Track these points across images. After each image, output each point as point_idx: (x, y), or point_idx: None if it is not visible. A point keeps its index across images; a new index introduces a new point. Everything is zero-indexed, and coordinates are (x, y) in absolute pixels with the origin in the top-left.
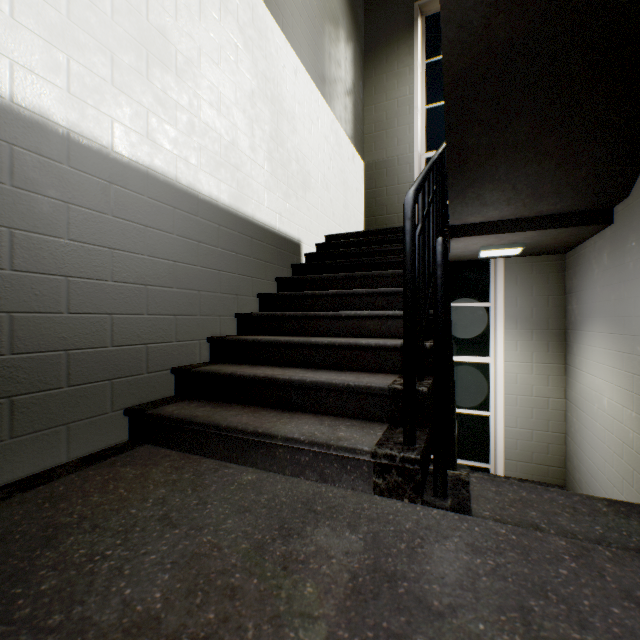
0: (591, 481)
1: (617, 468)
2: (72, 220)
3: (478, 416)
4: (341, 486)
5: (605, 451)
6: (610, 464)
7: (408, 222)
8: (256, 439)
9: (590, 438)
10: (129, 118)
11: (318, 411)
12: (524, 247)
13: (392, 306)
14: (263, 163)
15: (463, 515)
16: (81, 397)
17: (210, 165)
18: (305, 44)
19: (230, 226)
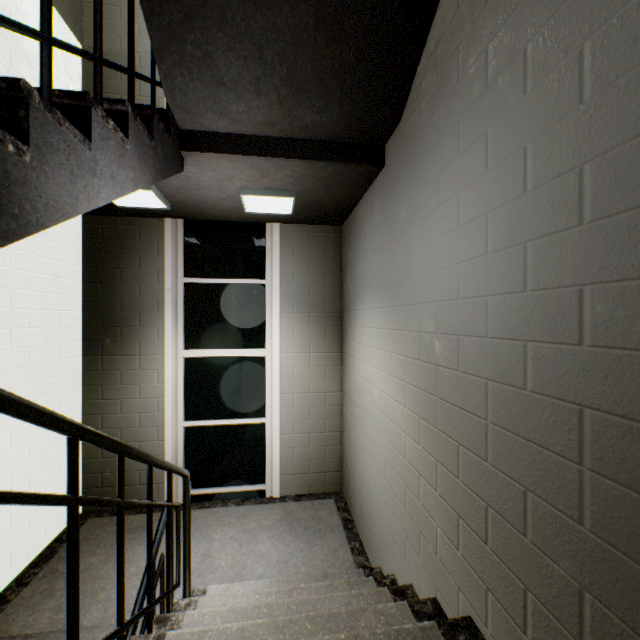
0: (364, 491)
1: (389, 480)
2: None
3: (253, 425)
4: None
5: (377, 456)
6: (382, 474)
7: None
8: None
9: (363, 439)
10: None
11: None
12: (295, 197)
13: None
14: None
15: None
16: None
17: None
18: None
19: None
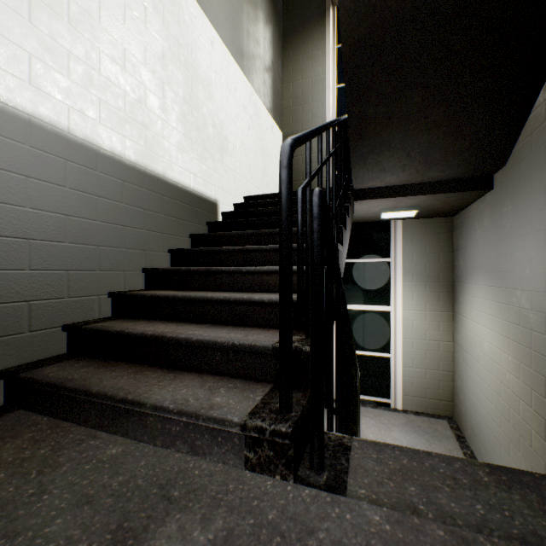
0: (474, 414)
1: (496, 405)
2: None
3: (381, 357)
4: (212, 459)
5: (486, 389)
6: (490, 401)
7: (283, 171)
8: (126, 407)
9: (473, 377)
10: (4, 60)
11: (205, 370)
12: (418, 210)
13: (294, 261)
14: (176, 124)
15: (336, 496)
16: None
17: (112, 120)
18: (222, 18)
19: (137, 182)
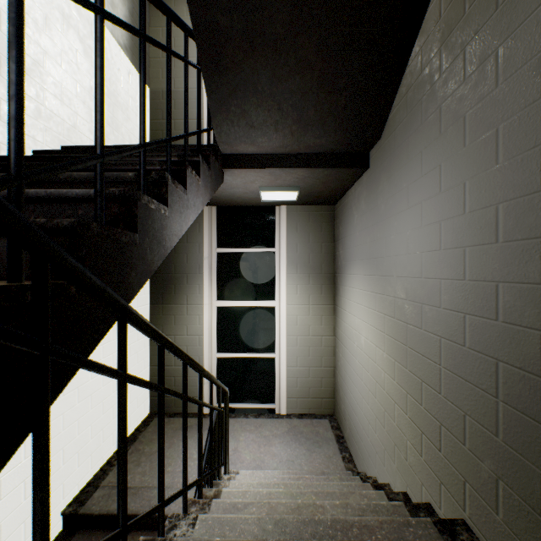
0: (352, 414)
1: (372, 406)
2: None
3: (265, 359)
4: None
5: (363, 388)
6: (367, 401)
7: None
8: None
9: (352, 374)
10: None
11: None
12: (299, 190)
13: None
14: None
15: None
16: None
17: None
18: None
19: None
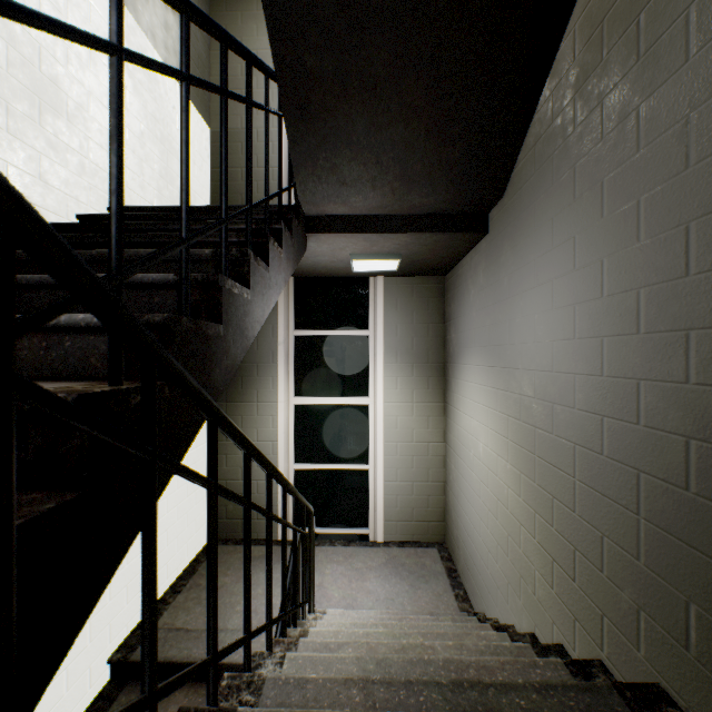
0: (468, 541)
1: (493, 530)
2: None
3: (357, 471)
4: None
5: (481, 507)
6: (486, 524)
7: None
8: None
9: (467, 490)
10: None
11: None
12: (400, 259)
13: None
14: None
15: None
16: None
17: None
18: None
19: None
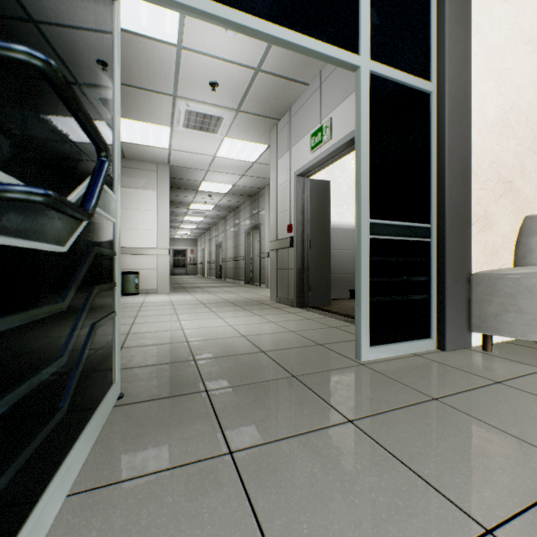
0: None
1: None
2: (339, 245)
3: None
4: None
5: None
6: None
7: None
8: None
9: None
10: (350, 216)
11: None
12: None
13: None
14: None
15: None
16: (341, 285)
17: None
18: None
19: None
